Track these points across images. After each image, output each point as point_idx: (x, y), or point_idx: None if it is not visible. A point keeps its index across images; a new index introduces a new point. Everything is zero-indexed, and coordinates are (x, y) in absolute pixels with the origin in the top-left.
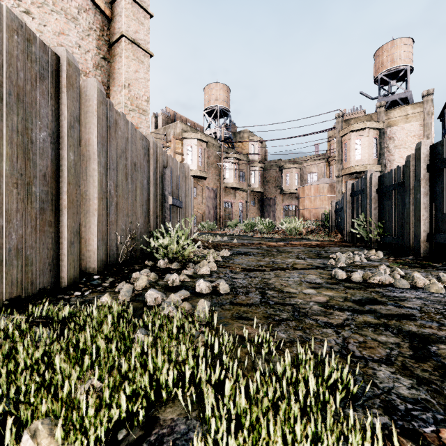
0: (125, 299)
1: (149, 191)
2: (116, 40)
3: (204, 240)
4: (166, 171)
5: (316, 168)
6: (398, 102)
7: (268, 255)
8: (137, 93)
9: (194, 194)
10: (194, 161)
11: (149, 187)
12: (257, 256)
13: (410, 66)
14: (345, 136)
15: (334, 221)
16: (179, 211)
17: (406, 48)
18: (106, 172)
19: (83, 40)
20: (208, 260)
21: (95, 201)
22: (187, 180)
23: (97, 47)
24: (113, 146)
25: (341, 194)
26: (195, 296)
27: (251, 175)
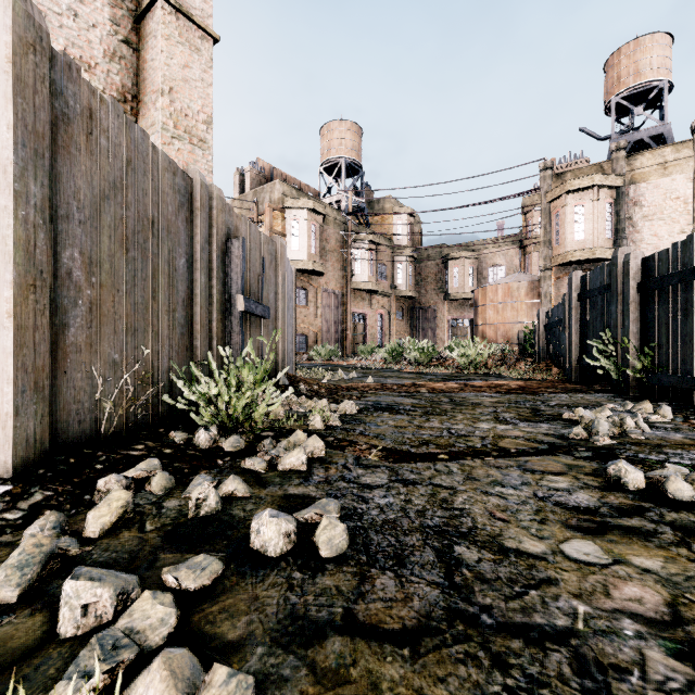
0: (1, 596)
1: (193, 284)
2: (146, 5)
3: (315, 377)
4: (233, 246)
5: (503, 259)
6: (645, 144)
7: (435, 412)
8: (188, 107)
9: (303, 300)
10: (303, 245)
11: (193, 275)
12: (413, 416)
13: (668, 81)
14: (556, 200)
15: (543, 345)
16: (263, 325)
17: (661, 51)
18: (57, 225)
19: (84, 5)
20: (310, 426)
21: (6, 292)
22: (281, 267)
23: (112, 19)
24: (80, 168)
25: (550, 298)
26: (239, 575)
27: (396, 271)
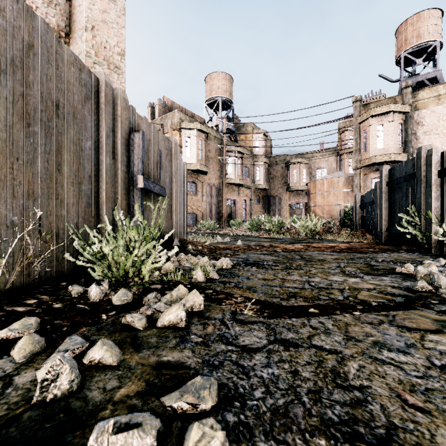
0: None
1: (99, 163)
2: None
3: (201, 241)
4: (135, 137)
5: (326, 164)
6: (423, 85)
7: (293, 267)
8: (106, 42)
9: (193, 190)
10: (194, 153)
11: (99, 156)
12: (276, 270)
13: (440, 42)
14: (364, 122)
15: (359, 219)
16: (161, 201)
17: (435, 21)
18: None
19: None
20: (193, 279)
21: None
22: (174, 159)
23: None
24: None
25: (359, 188)
26: None
27: (255, 171)
